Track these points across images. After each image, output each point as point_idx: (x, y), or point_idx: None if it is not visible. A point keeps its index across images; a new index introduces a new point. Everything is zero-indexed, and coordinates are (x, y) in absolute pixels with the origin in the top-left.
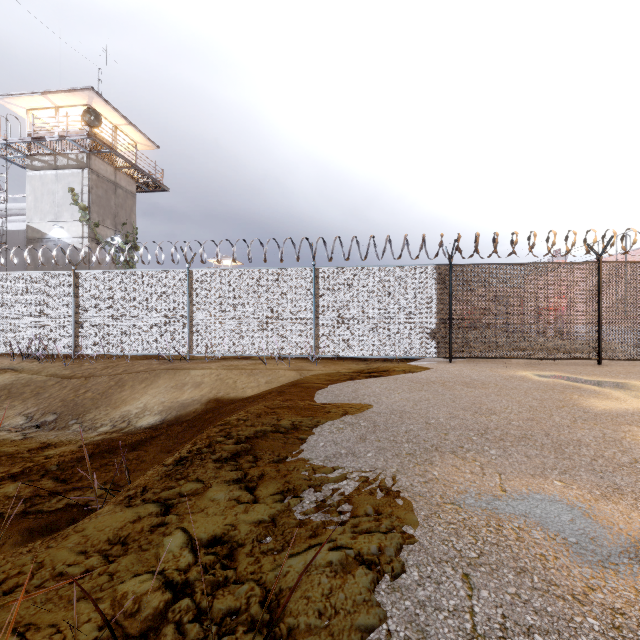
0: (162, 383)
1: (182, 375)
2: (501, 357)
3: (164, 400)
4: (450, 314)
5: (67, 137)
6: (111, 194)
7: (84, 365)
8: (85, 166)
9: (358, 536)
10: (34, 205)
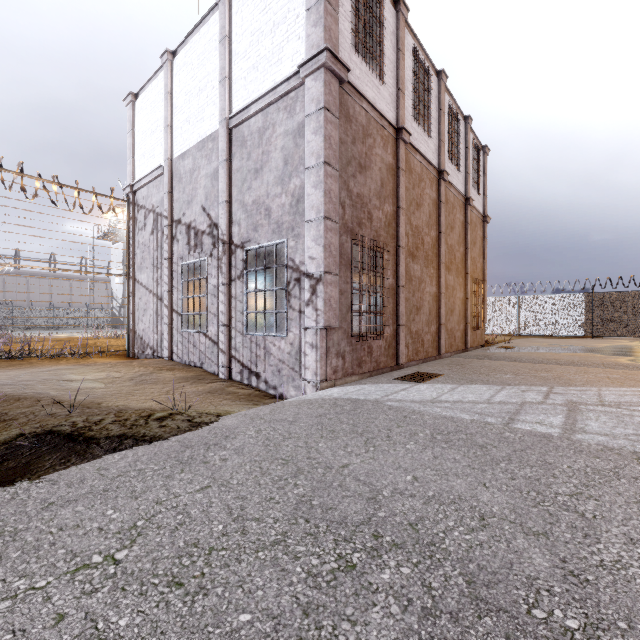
0: None
1: None
2: (623, 336)
3: None
4: (592, 316)
5: None
6: None
7: None
8: None
9: (520, 343)
10: None
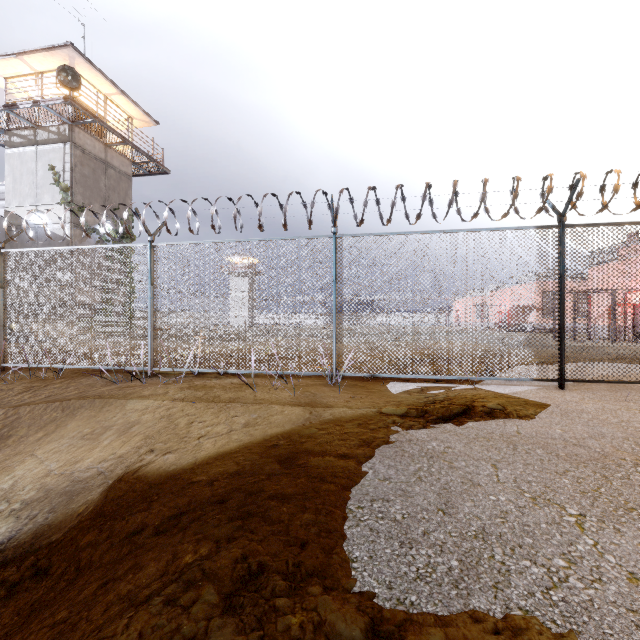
0: (71, 427)
1: (111, 411)
2: None
3: (53, 467)
4: (562, 308)
5: (42, 102)
6: (100, 174)
7: None
8: (67, 140)
9: None
10: (12, 187)
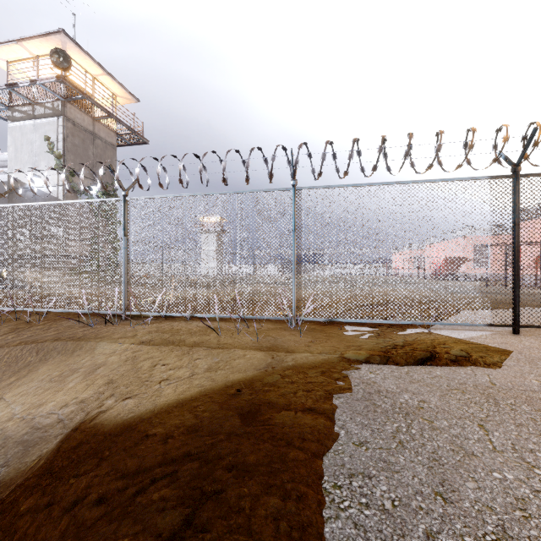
0: (42, 369)
1: (81, 354)
2: None
3: (17, 412)
4: (516, 255)
5: (38, 81)
6: (89, 144)
7: None
8: (60, 114)
9: None
10: (14, 156)
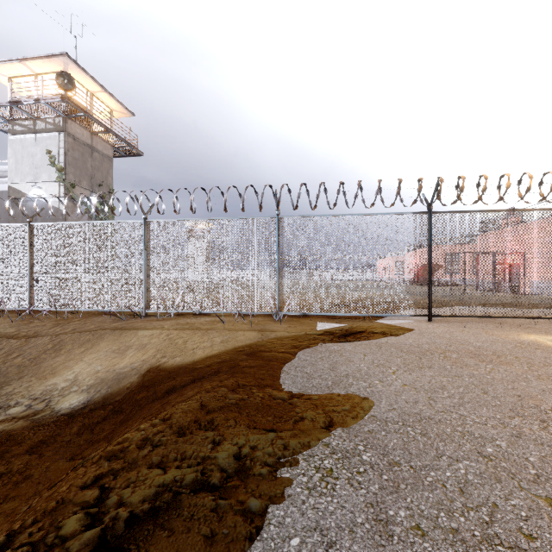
0: (103, 346)
1: (128, 336)
2: (488, 315)
3: (100, 368)
4: (430, 267)
5: (42, 100)
6: (87, 157)
7: (34, 322)
8: (61, 129)
9: None
10: (15, 167)
